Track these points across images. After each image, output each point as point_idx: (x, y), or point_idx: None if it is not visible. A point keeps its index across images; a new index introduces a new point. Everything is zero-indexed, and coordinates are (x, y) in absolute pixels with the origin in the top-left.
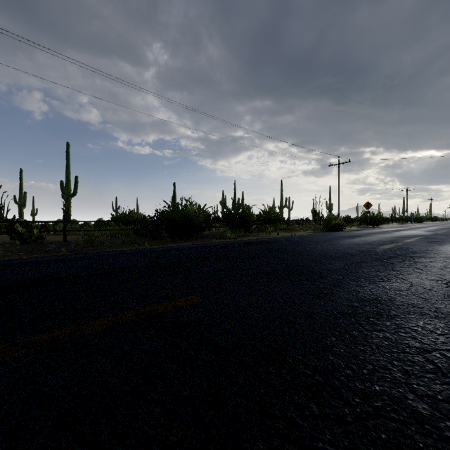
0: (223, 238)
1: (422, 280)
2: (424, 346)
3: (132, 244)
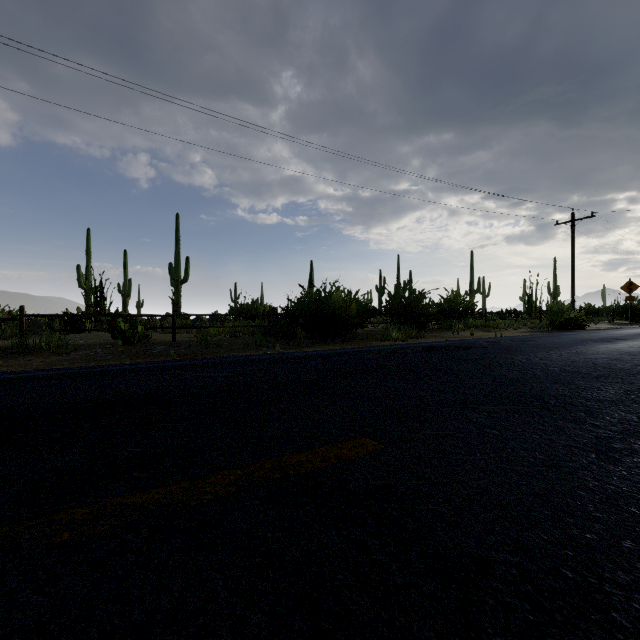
0: (387, 340)
1: None
2: None
3: (258, 346)
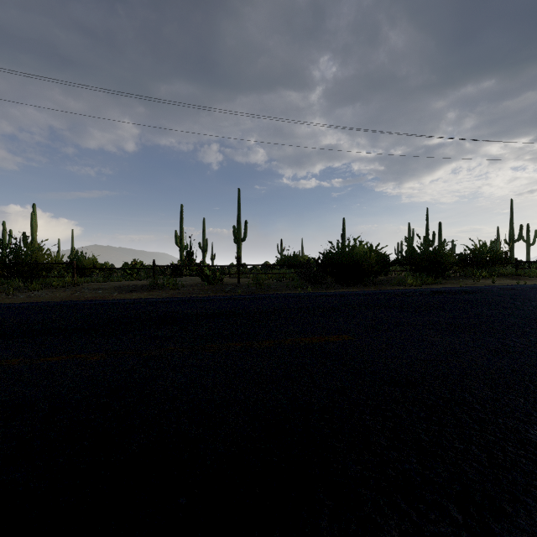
0: (402, 285)
1: None
2: None
3: (296, 288)
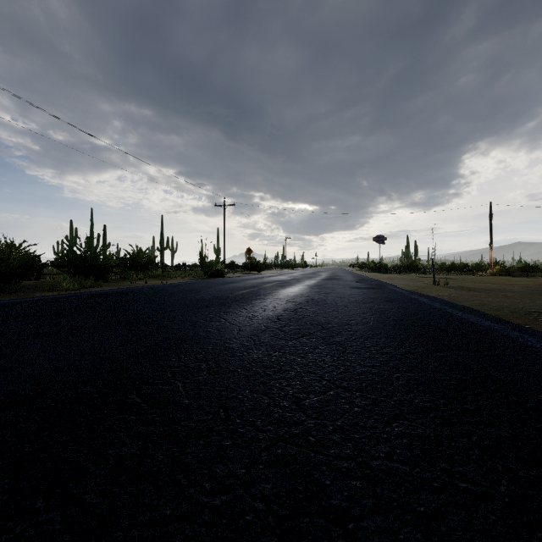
0: (57, 290)
1: (237, 317)
2: (180, 364)
3: None
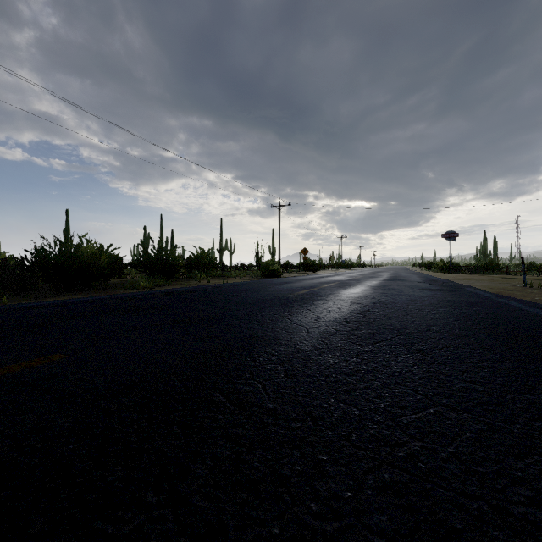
0: (136, 288)
1: (302, 318)
2: (256, 364)
3: None
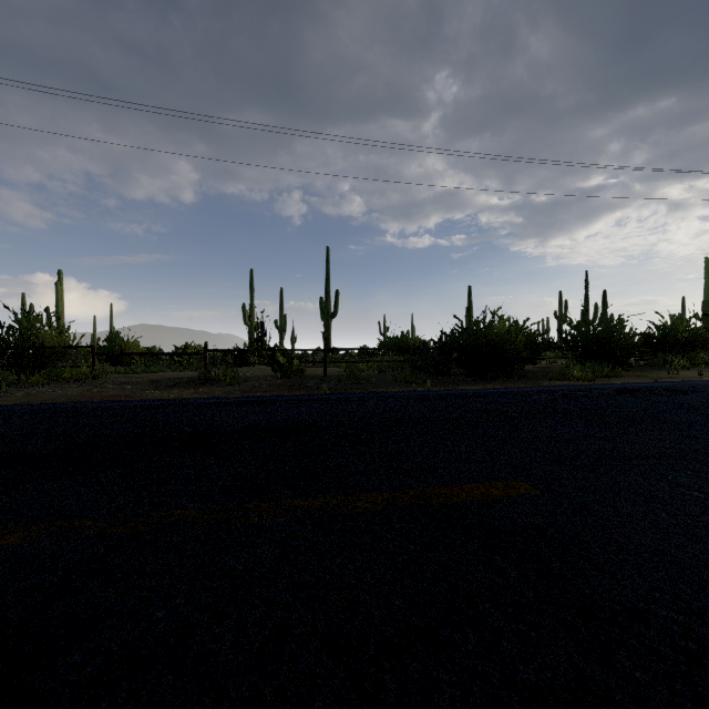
0: (565, 379)
1: None
2: None
3: (407, 383)
